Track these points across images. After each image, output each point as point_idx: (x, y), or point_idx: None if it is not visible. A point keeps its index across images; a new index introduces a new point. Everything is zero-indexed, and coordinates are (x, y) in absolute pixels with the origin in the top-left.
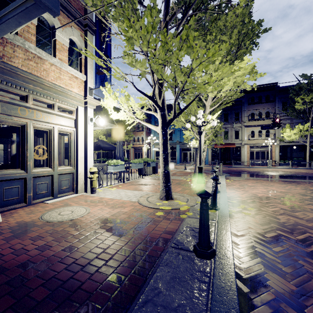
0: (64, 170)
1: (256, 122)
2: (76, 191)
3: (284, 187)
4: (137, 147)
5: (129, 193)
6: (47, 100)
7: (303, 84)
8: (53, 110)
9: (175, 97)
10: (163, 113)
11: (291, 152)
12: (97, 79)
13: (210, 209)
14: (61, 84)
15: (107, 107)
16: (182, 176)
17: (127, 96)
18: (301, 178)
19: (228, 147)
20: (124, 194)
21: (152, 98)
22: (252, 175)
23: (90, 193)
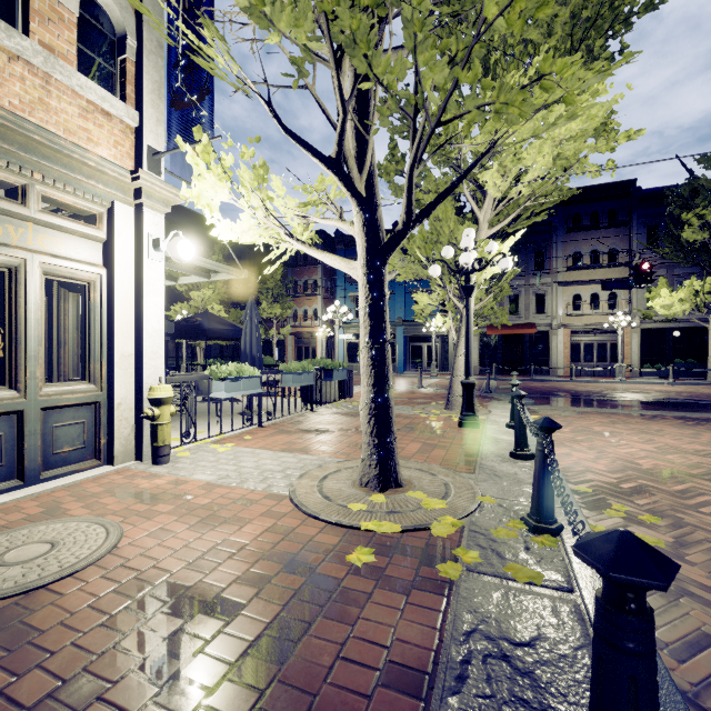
0: (66, 396)
1: (585, 275)
2: (108, 459)
3: (694, 437)
4: (303, 334)
5: (269, 464)
6: None
7: (703, 180)
8: (21, 205)
9: (414, 151)
10: (371, 216)
11: (668, 345)
12: (173, 123)
13: (533, 530)
14: (52, 125)
15: (202, 206)
16: (415, 405)
17: (260, 169)
18: None
19: (519, 333)
20: (253, 466)
21: (337, 162)
22: (589, 403)
23: (150, 464)
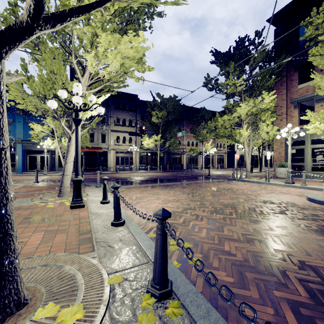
0: None
1: (121, 128)
2: None
3: (169, 193)
4: None
5: None
6: None
7: (157, 102)
8: None
9: None
10: None
11: (147, 158)
12: None
13: (159, 299)
14: None
15: None
16: (33, 196)
17: None
18: (166, 181)
19: (94, 151)
20: None
21: None
22: (129, 183)
23: None
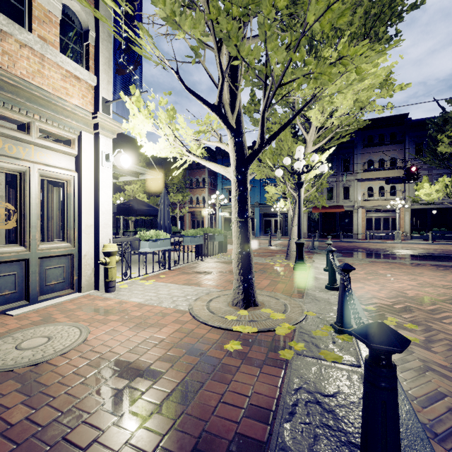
0: (53, 250)
1: (375, 174)
2: (78, 289)
3: (443, 277)
4: (196, 212)
5: (176, 292)
6: (13, 115)
7: (451, 114)
8: (27, 134)
9: (265, 101)
10: (239, 140)
11: (429, 219)
12: (117, 83)
13: (337, 332)
14: (45, 86)
15: (135, 134)
16: (266, 257)
17: (171, 111)
18: None
19: (333, 212)
20: (166, 293)
21: (218, 108)
22: (377, 255)
23: (103, 292)
